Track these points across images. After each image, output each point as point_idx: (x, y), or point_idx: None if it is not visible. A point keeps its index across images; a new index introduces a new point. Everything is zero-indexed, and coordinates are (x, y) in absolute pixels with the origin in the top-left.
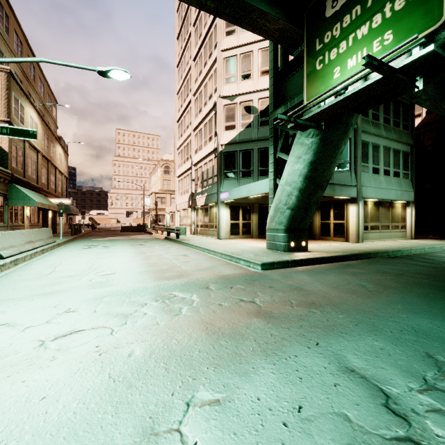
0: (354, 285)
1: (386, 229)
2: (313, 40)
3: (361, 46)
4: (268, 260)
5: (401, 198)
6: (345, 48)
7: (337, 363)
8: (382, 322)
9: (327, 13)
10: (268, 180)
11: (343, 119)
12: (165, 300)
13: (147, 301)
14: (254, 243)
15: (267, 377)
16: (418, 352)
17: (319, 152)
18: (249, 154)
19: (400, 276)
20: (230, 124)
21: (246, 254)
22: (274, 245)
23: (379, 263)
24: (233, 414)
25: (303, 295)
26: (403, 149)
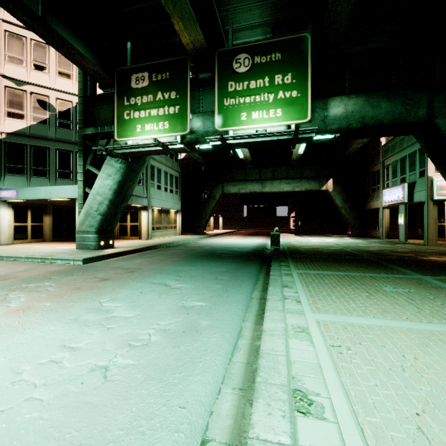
0: (151, 262)
1: (166, 229)
2: (122, 95)
3: (153, 121)
4: (87, 256)
5: (174, 208)
6: (144, 116)
7: (150, 283)
8: (164, 271)
9: (132, 84)
10: (75, 186)
11: (141, 157)
12: (22, 289)
13: (5, 293)
14: (55, 246)
15: (126, 291)
16: (176, 275)
17: (126, 175)
18: (44, 151)
19: (172, 255)
20: (16, 112)
21: (59, 254)
22: (85, 245)
23: (162, 251)
24: (120, 299)
25: (125, 270)
26: (175, 174)
